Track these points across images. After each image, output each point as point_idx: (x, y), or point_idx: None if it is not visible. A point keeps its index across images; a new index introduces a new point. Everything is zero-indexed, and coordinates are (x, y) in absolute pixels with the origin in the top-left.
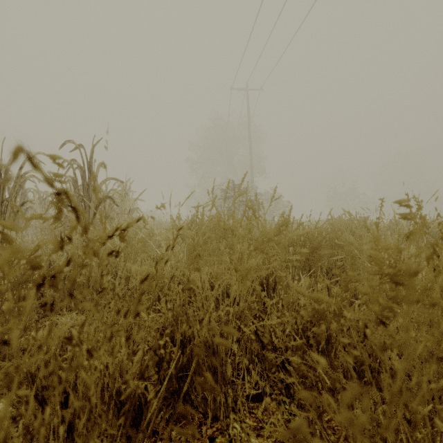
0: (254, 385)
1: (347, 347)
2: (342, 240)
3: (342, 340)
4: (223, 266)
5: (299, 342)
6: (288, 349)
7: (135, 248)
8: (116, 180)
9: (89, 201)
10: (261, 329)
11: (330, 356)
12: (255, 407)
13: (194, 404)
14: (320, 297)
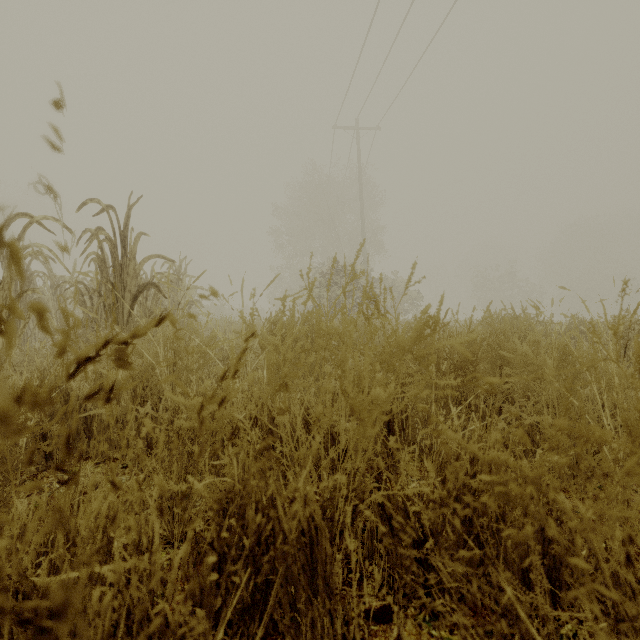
0: (377, 590)
1: (585, 580)
2: (508, 350)
3: (572, 563)
4: (327, 395)
5: (476, 555)
6: (433, 533)
7: (188, 362)
8: (164, 258)
9: (123, 289)
10: (400, 520)
11: (505, 546)
12: (380, 632)
13: (279, 628)
14: (506, 460)
